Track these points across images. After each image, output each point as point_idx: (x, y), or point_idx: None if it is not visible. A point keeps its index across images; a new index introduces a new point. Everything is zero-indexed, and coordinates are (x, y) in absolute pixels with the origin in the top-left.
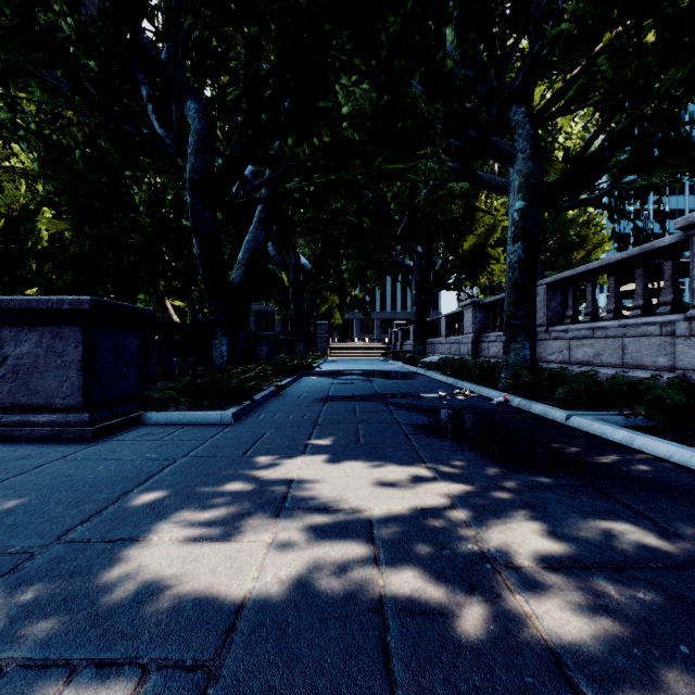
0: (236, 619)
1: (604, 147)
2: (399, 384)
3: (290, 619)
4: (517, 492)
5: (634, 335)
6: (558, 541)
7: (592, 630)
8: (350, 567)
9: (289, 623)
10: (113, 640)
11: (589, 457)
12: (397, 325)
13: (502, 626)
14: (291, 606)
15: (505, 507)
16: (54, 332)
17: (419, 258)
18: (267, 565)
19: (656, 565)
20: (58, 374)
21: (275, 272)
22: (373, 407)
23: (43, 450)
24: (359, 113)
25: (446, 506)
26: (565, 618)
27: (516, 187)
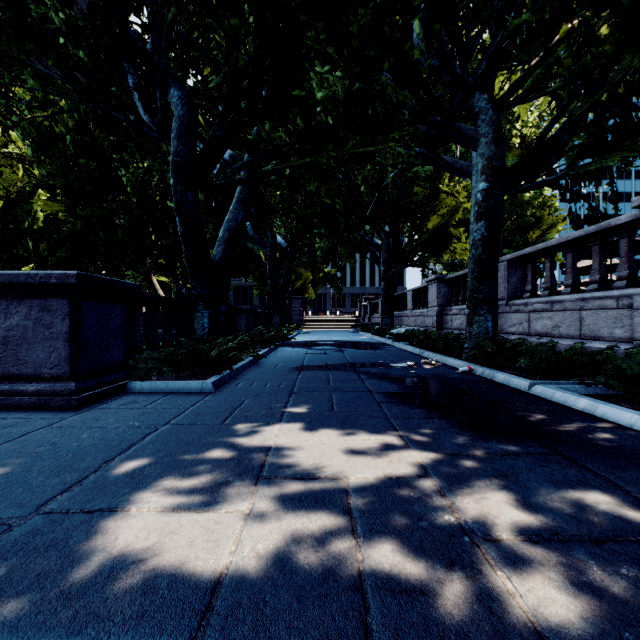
0: (212, 598)
1: (562, 131)
2: (369, 354)
3: (267, 598)
4: (488, 460)
5: (592, 308)
6: (534, 512)
7: (579, 610)
8: (327, 540)
9: (266, 603)
10: (84, 622)
11: (554, 425)
12: (366, 299)
13: (485, 605)
14: (269, 583)
15: (478, 476)
16: (42, 305)
17: (387, 237)
18: (244, 537)
19: (635, 537)
20: (45, 345)
21: (253, 250)
22: (345, 376)
23: (31, 418)
24: (333, 98)
25: (421, 475)
26: (549, 597)
27: (479, 169)
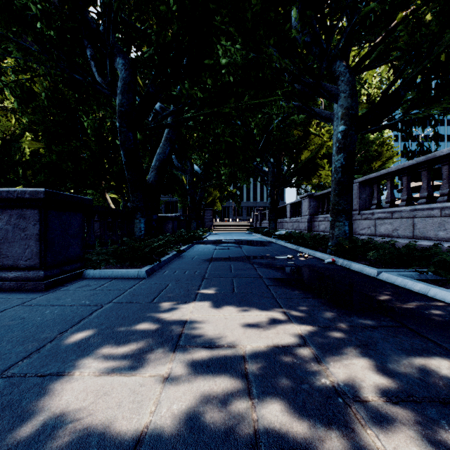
0: None
1: (400, 88)
2: (259, 250)
3: None
4: (352, 332)
5: (421, 216)
6: (391, 376)
7: None
8: (229, 401)
9: None
10: None
11: (399, 303)
12: (258, 210)
13: None
14: (180, 441)
15: (345, 345)
16: (19, 214)
17: (272, 166)
18: (163, 399)
19: None
20: (21, 243)
21: (177, 175)
22: (242, 266)
23: (9, 297)
24: (234, 63)
25: (301, 344)
26: None
27: (339, 116)
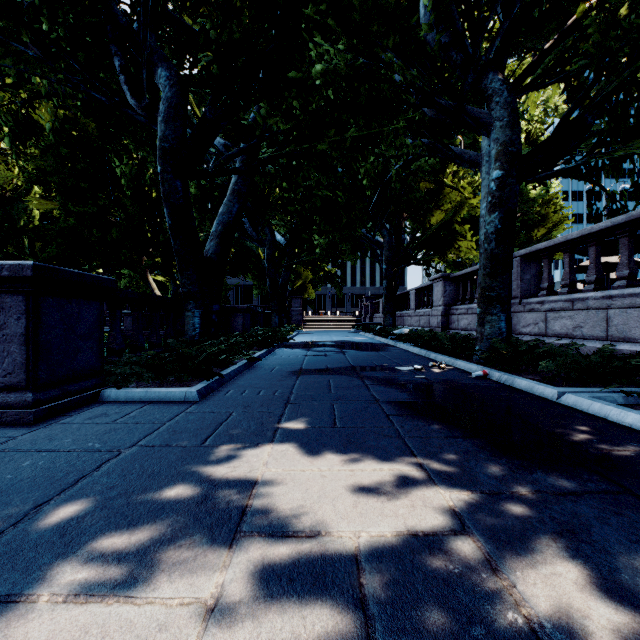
0: None
1: (586, 112)
2: (372, 356)
3: None
4: (541, 504)
5: (621, 306)
6: (638, 604)
7: None
8: None
9: None
10: None
11: (606, 448)
12: (367, 299)
13: None
14: None
15: (535, 532)
16: None
17: (389, 235)
18: None
19: None
20: None
21: (252, 249)
22: (348, 382)
23: None
24: (334, 70)
25: (456, 530)
26: None
27: (493, 156)
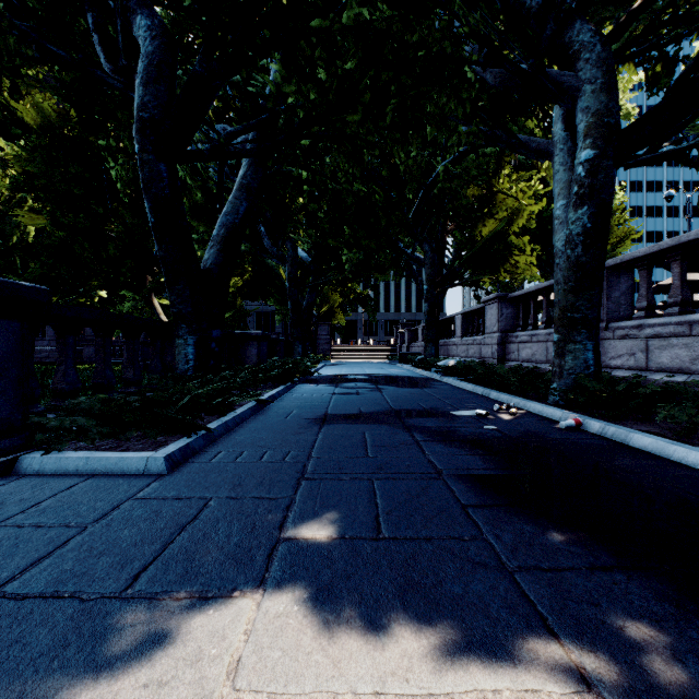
0: None
1: None
2: (416, 395)
3: None
4: None
5: None
6: None
7: None
8: None
9: None
10: None
11: None
12: (404, 325)
13: None
14: None
15: None
16: None
17: (431, 250)
18: None
19: None
20: None
21: (273, 269)
22: (390, 436)
23: None
24: None
25: None
26: None
27: (581, 131)
